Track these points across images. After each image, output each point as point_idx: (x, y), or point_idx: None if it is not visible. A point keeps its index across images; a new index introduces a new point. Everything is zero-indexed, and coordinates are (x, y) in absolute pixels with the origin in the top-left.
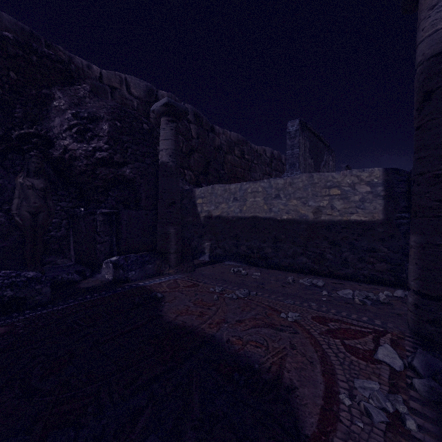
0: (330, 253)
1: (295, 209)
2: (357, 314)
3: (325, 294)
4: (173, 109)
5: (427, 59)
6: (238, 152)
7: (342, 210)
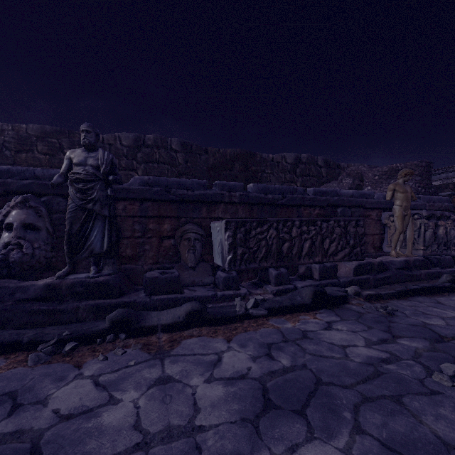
0: None
1: None
2: None
3: None
4: (451, 195)
5: None
6: (452, 186)
7: None
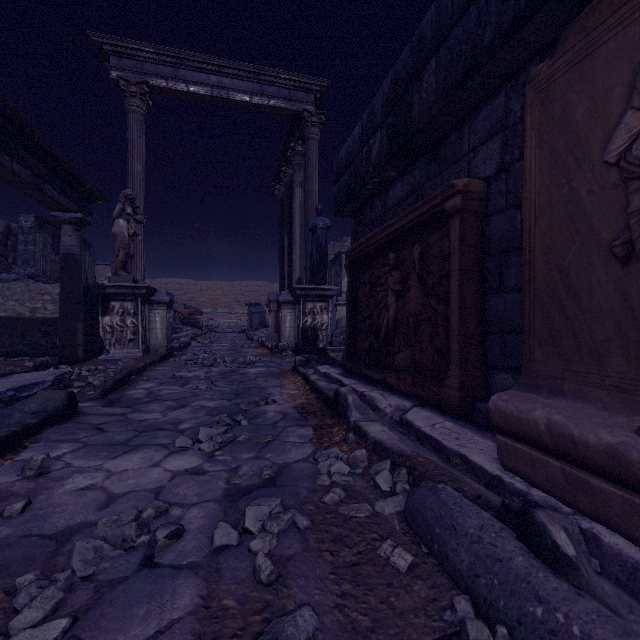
0: (44, 340)
1: (13, 309)
2: (36, 362)
3: (27, 361)
4: None
5: (62, 254)
6: None
7: (53, 310)
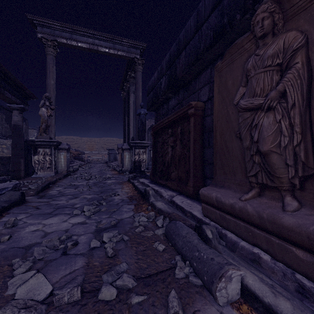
0: (2, 168)
1: None
2: None
3: None
4: None
5: (13, 125)
6: None
7: (7, 153)
